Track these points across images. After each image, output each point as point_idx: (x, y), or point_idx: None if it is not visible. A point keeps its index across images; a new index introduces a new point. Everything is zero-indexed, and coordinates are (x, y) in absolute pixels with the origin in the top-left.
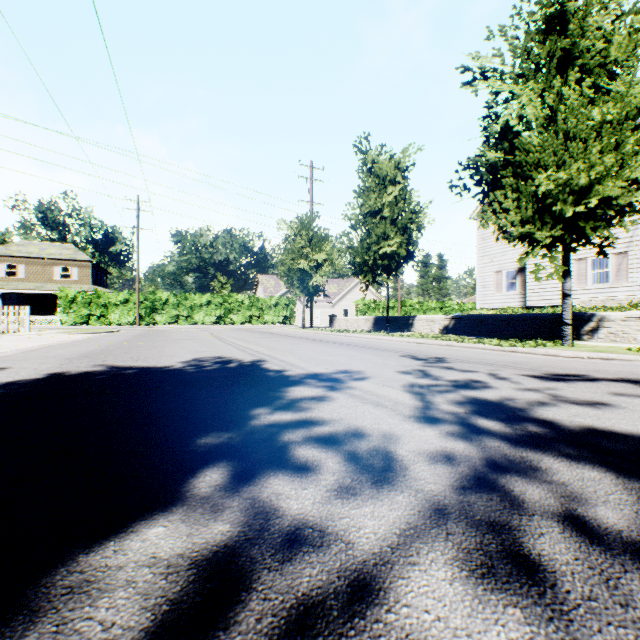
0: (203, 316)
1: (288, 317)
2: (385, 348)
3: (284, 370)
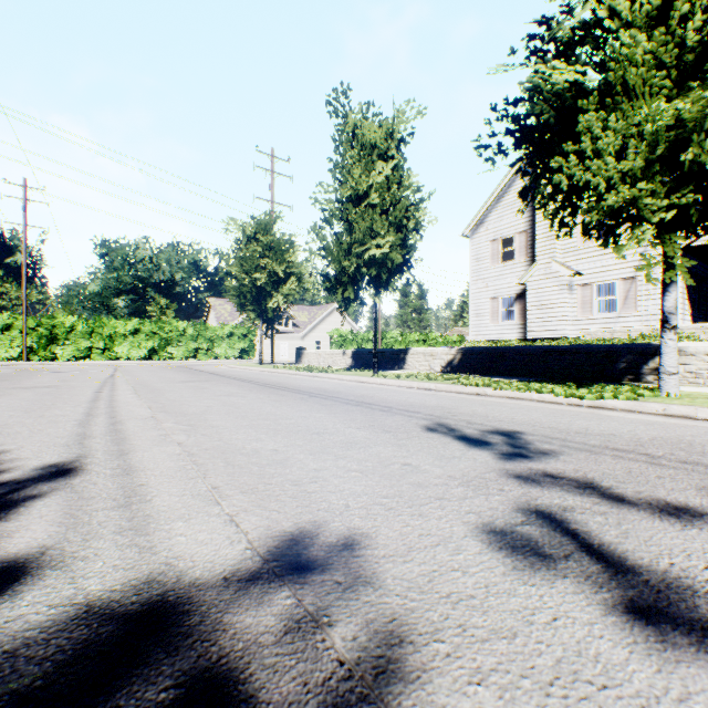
0: (128, 349)
1: (246, 350)
2: (383, 403)
3: (36, 564)
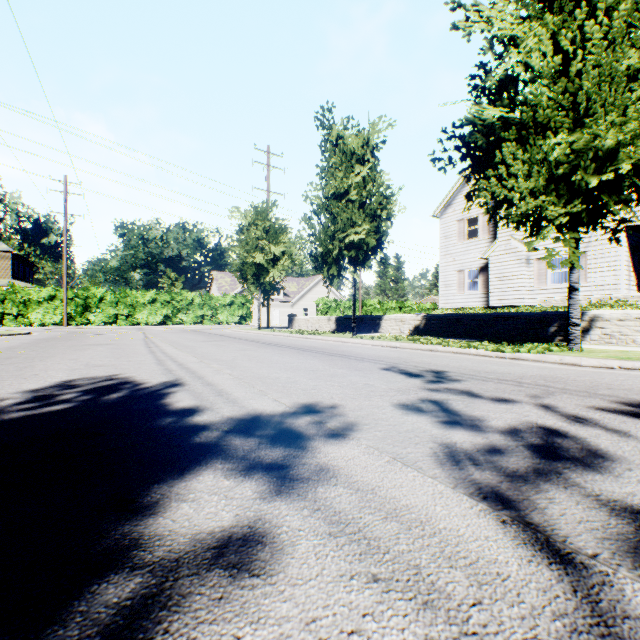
0: (147, 315)
1: (244, 317)
2: (358, 355)
3: (199, 409)
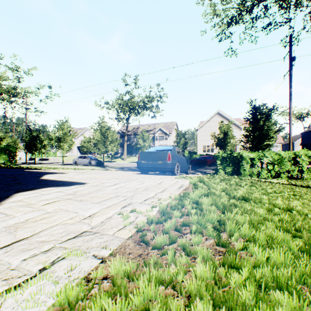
0: None
1: None
2: None
3: None
